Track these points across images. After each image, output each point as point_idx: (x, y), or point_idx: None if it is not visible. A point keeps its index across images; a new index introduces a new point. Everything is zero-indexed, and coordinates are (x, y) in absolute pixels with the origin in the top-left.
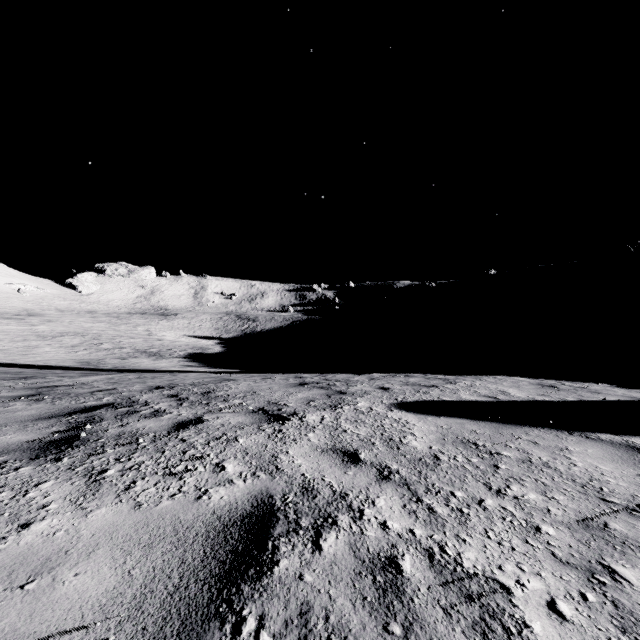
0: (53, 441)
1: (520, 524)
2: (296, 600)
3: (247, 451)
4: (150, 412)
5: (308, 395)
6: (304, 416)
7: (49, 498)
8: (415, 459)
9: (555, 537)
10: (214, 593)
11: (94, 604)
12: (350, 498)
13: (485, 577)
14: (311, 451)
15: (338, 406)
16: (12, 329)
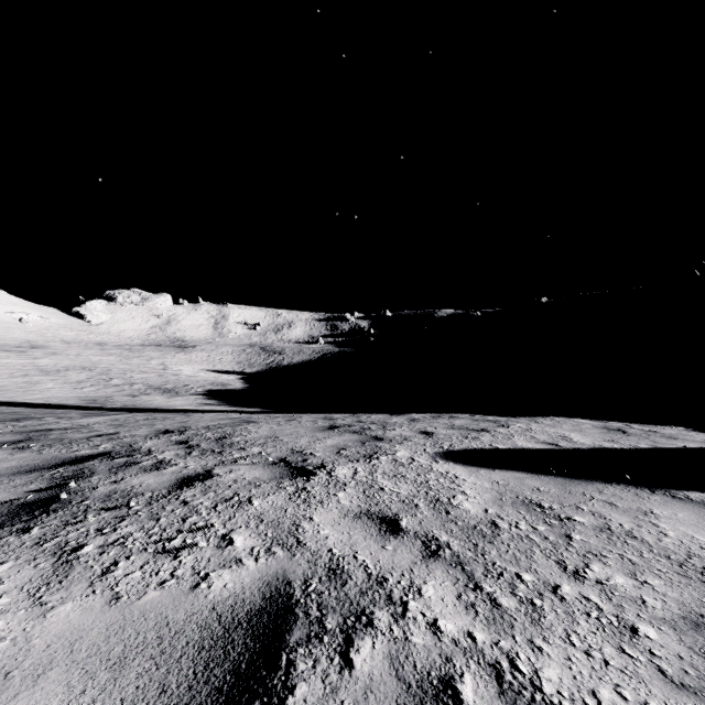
0: (27, 503)
1: (610, 622)
2: None
3: (262, 517)
4: (152, 463)
5: (339, 442)
6: (333, 469)
7: (1, 588)
8: (469, 527)
9: (659, 643)
10: None
11: None
12: (390, 585)
13: None
14: (341, 517)
15: (374, 456)
16: (12, 363)
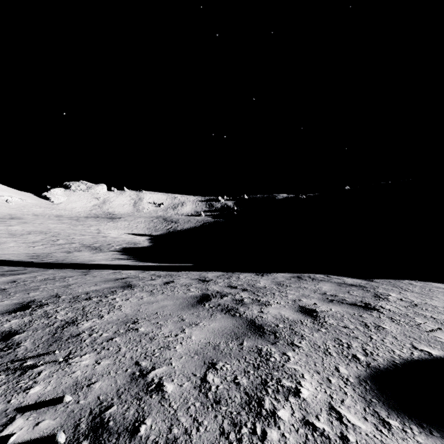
0: None
1: None
2: None
3: None
4: None
5: (207, 337)
6: None
7: None
8: None
9: None
10: None
11: None
12: None
13: None
14: None
15: (265, 404)
16: None
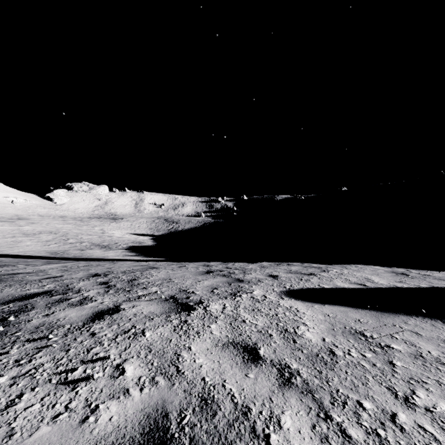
0: None
1: None
2: None
3: (151, 347)
4: (78, 300)
5: (213, 283)
6: (208, 305)
7: None
8: (312, 355)
9: None
10: None
11: None
12: (253, 415)
13: None
14: (213, 346)
15: (237, 294)
16: (5, 229)
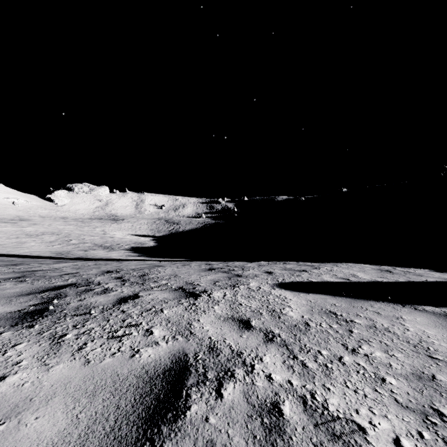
0: (29, 312)
1: (370, 376)
2: (203, 439)
3: (169, 320)
4: (101, 290)
5: (214, 277)
6: (211, 293)
7: (21, 356)
8: (291, 325)
9: (396, 386)
10: (140, 433)
11: (48, 443)
12: (244, 356)
13: (346, 419)
14: (216, 319)
15: (236, 286)
16: (8, 230)
